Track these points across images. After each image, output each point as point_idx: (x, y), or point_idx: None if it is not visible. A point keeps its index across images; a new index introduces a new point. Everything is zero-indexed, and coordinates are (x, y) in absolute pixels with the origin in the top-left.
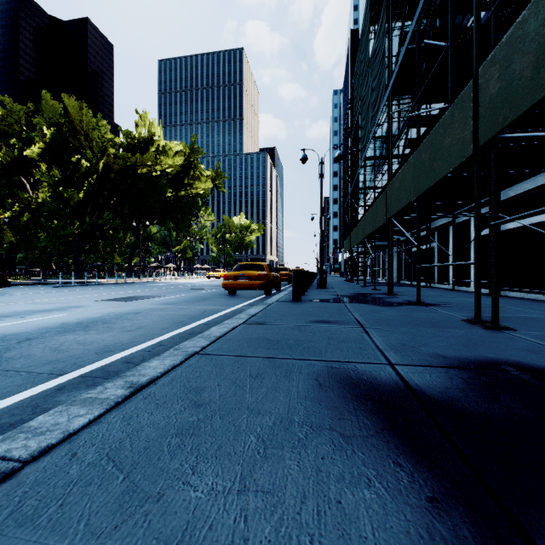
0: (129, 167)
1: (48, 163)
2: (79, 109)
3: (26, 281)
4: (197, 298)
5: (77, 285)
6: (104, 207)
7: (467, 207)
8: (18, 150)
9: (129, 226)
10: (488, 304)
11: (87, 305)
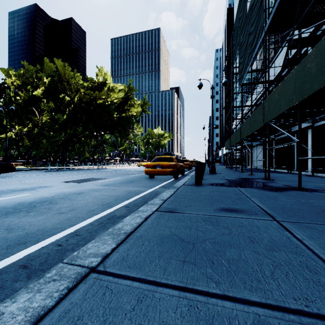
0: (92, 99)
1: (47, 98)
2: (64, 66)
3: (33, 167)
4: (127, 180)
5: (59, 170)
6: (78, 124)
7: (324, 114)
8: (31, 92)
9: (93, 135)
10: None
11: (52, 185)
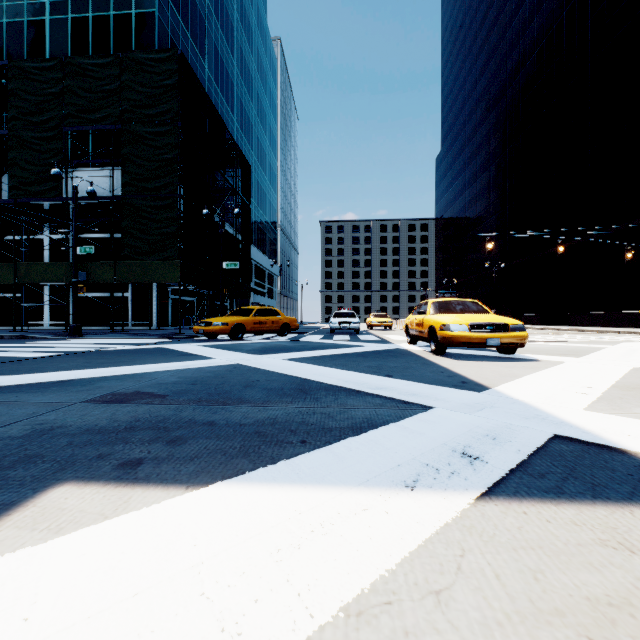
0: None
1: None
2: None
3: None
4: None
5: None
6: None
7: None
8: None
9: None
10: (0, 330)
11: None
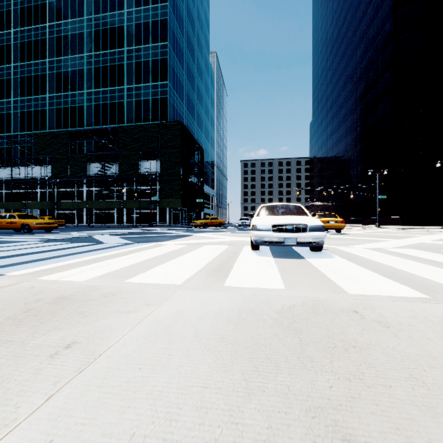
0: None
1: None
2: None
3: None
4: None
5: None
6: None
7: None
8: None
9: None
10: None
11: None
